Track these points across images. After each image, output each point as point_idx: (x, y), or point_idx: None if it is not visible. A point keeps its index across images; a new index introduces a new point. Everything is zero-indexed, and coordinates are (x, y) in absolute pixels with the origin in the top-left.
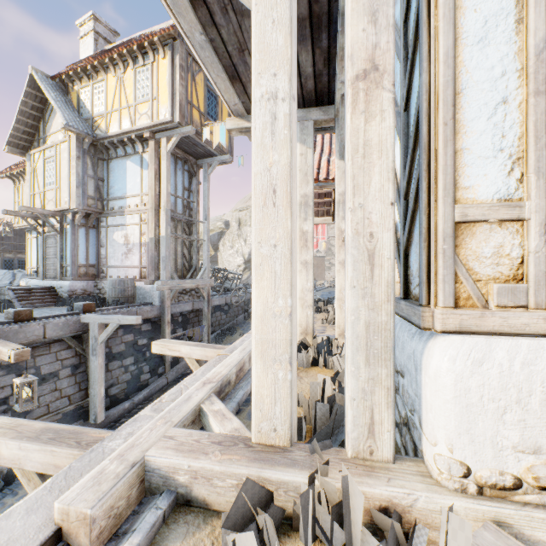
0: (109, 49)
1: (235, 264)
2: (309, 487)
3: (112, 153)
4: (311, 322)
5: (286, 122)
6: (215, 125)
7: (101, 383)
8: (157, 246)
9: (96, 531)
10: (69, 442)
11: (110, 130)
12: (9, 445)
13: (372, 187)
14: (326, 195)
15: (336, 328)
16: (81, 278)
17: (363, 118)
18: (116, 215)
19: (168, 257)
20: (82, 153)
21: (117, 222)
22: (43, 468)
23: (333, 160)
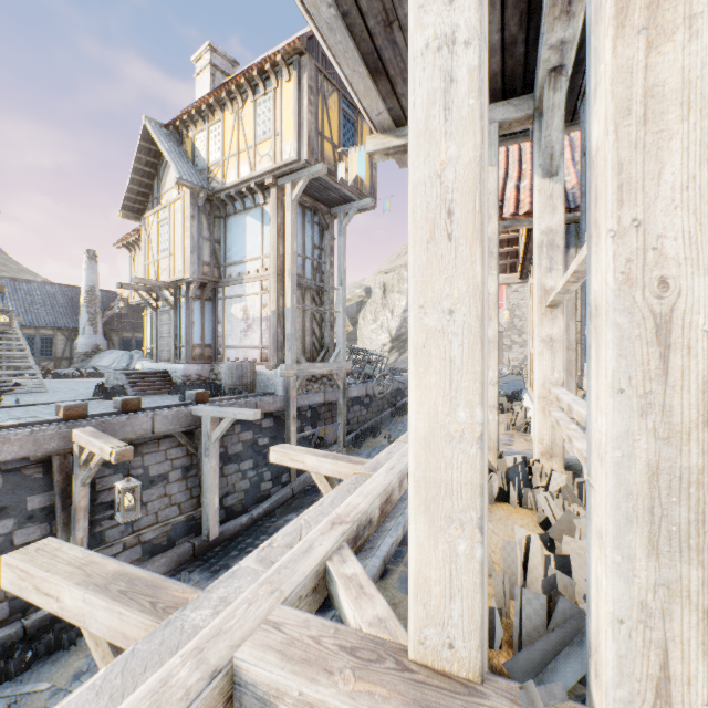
0: (226, 82)
1: (379, 342)
2: None
3: (229, 208)
4: (495, 431)
5: (471, 83)
6: (351, 152)
7: (215, 491)
8: (281, 320)
9: None
10: (142, 601)
11: (227, 181)
12: (73, 594)
13: (664, 182)
14: (509, 242)
15: (536, 443)
16: (196, 361)
17: (641, 41)
18: (234, 284)
19: (294, 334)
20: (197, 212)
21: (235, 292)
22: (109, 634)
23: (526, 186)
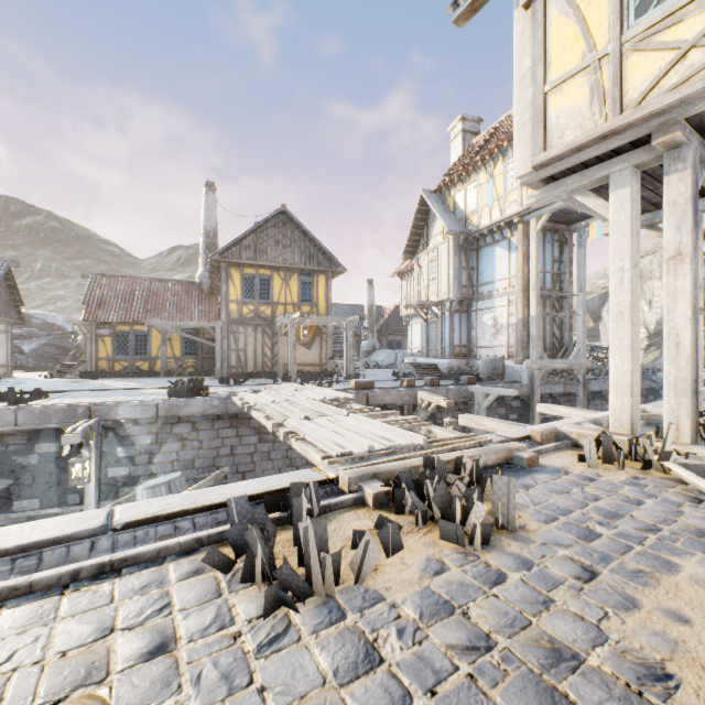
0: (479, 150)
1: None
2: (632, 438)
3: (480, 242)
4: None
5: (628, 281)
6: (591, 224)
7: None
8: (525, 326)
9: (542, 438)
10: (516, 425)
11: (480, 224)
12: (490, 423)
13: (677, 311)
14: None
15: None
16: (456, 357)
17: (672, 278)
18: (484, 299)
19: (537, 336)
20: (457, 250)
21: (485, 305)
22: None
23: None
